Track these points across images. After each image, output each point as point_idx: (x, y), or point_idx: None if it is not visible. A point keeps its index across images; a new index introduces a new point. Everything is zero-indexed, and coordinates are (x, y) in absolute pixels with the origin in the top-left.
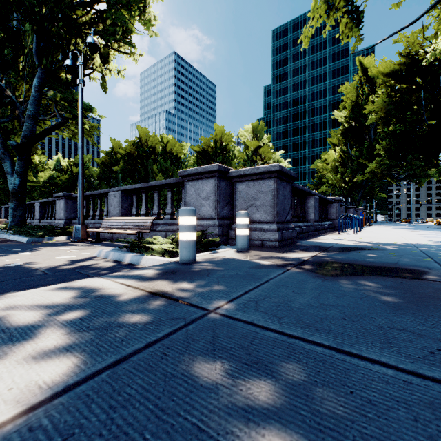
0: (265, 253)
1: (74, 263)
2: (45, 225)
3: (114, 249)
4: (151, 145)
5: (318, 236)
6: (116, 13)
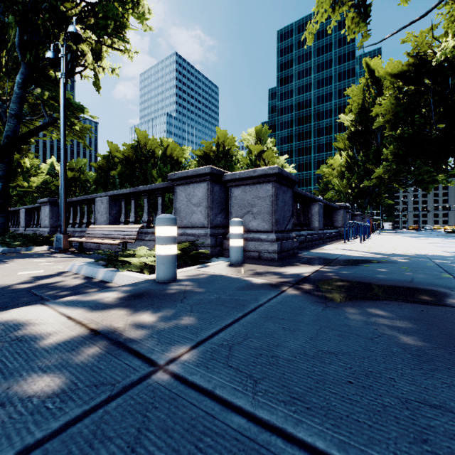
0: (261, 267)
1: (36, 280)
2: (28, 234)
3: (89, 263)
4: (150, 149)
5: (323, 246)
6: (108, 5)
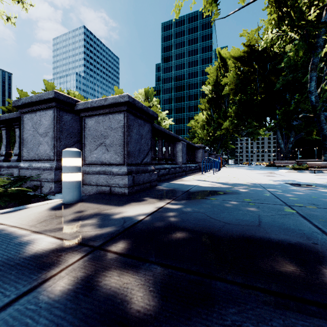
0: (93, 207)
1: None
2: None
3: None
4: None
5: (184, 177)
6: None
